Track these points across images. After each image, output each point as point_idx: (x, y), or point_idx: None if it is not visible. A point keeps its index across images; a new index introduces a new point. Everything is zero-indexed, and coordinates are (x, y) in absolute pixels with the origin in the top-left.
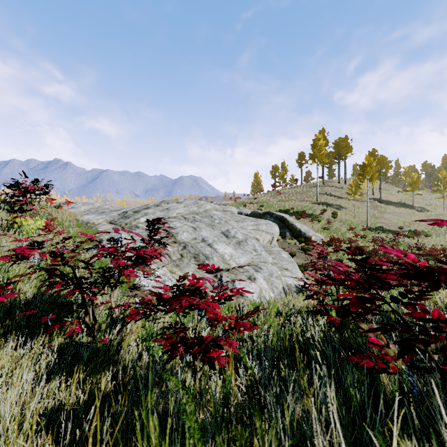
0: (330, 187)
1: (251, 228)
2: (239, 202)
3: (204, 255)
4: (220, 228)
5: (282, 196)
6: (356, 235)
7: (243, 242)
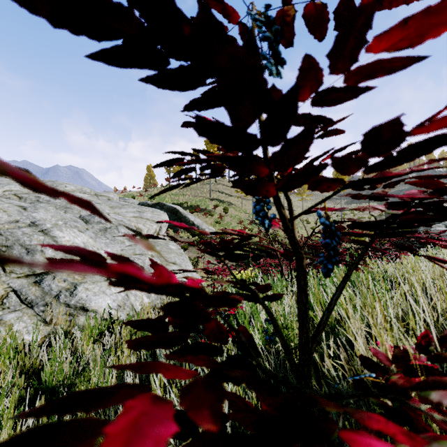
0: (221, 185)
1: (131, 215)
2: (127, 195)
3: (26, 247)
4: (79, 212)
5: (176, 191)
6: (245, 228)
7: (112, 229)
